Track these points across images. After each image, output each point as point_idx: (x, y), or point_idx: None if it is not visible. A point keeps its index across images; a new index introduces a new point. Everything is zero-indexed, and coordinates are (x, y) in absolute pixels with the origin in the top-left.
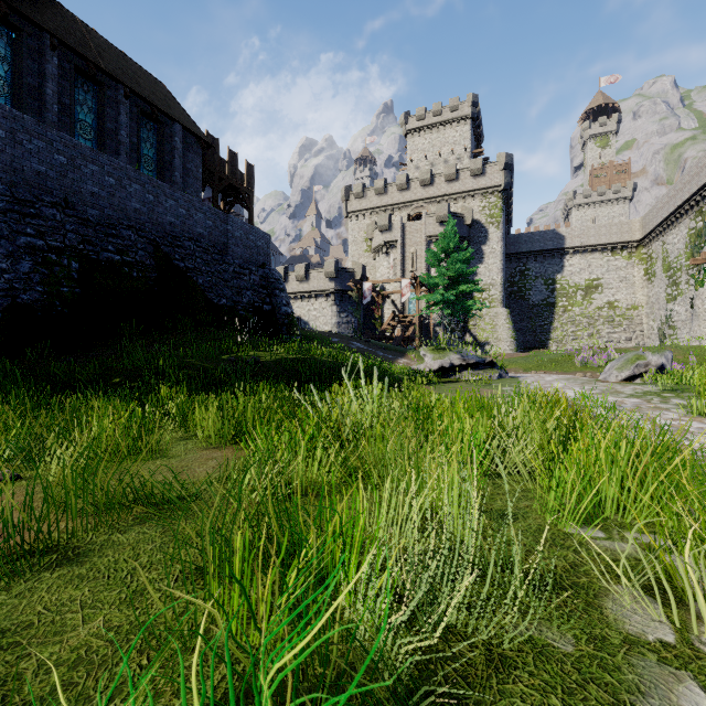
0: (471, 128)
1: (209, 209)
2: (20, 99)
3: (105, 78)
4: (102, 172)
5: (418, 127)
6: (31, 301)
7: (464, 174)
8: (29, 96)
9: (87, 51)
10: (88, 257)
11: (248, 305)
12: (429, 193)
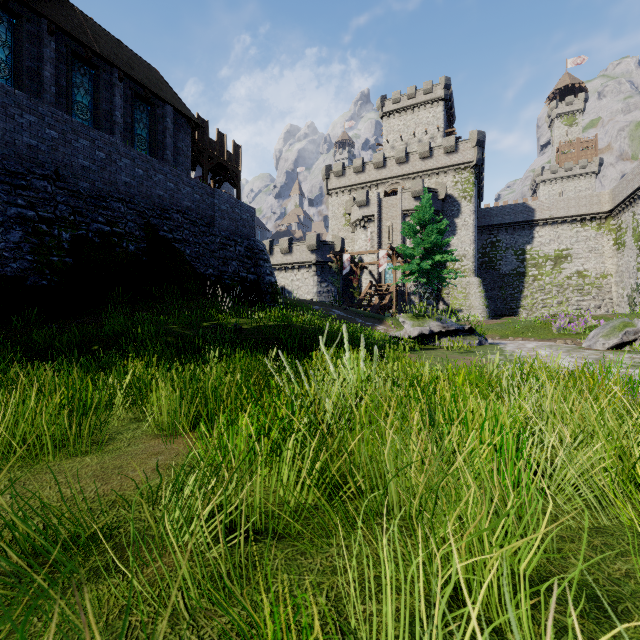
0: (444, 109)
1: (196, 183)
2: (20, 81)
3: (100, 62)
4: (92, 147)
5: (394, 109)
6: (21, 270)
7: (438, 152)
8: (28, 78)
9: (84, 37)
10: (79, 228)
11: (234, 274)
12: (404, 170)
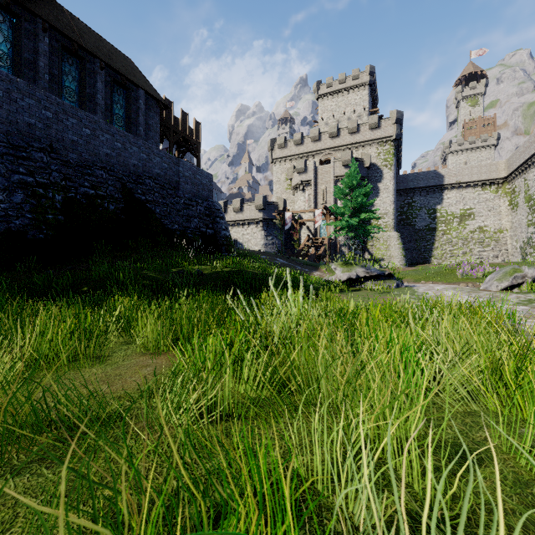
0: (369, 92)
1: (164, 154)
2: (19, 70)
3: (85, 54)
4: (80, 124)
5: (327, 92)
6: (22, 226)
7: (364, 128)
8: (26, 68)
9: (71, 33)
10: (69, 191)
11: (195, 229)
12: (336, 143)
